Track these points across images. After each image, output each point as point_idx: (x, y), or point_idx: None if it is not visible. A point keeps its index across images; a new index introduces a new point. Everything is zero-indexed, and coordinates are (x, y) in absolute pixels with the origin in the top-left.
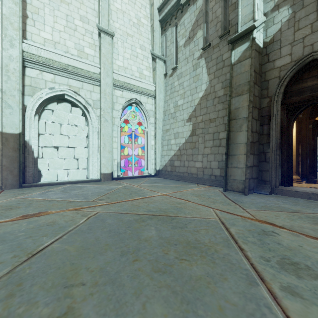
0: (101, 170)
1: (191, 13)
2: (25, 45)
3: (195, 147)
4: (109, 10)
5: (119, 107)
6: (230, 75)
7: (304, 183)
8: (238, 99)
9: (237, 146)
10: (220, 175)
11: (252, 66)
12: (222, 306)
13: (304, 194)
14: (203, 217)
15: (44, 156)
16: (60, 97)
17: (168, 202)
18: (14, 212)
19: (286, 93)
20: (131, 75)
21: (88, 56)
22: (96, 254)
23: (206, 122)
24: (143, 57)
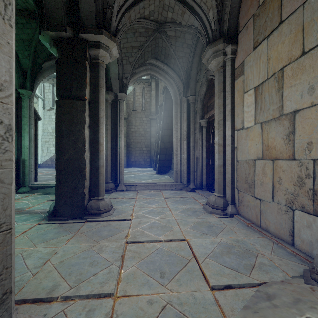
0: None
1: None
2: None
3: None
4: None
5: None
6: None
7: None
8: None
9: None
10: None
11: None
12: None
13: None
14: None
15: None
16: None
17: None
18: None
19: None
20: None
21: None
22: None
23: None
24: None
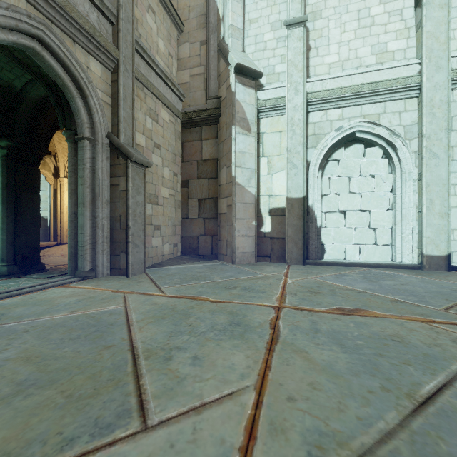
0: (422, 249)
1: None
2: (309, 85)
3: None
4: None
5: None
6: None
7: None
8: None
9: None
10: None
11: None
12: None
13: None
14: None
15: (328, 224)
16: (349, 138)
17: None
18: (322, 299)
19: None
20: None
21: (393, 55)
22: None
23: None
24: None
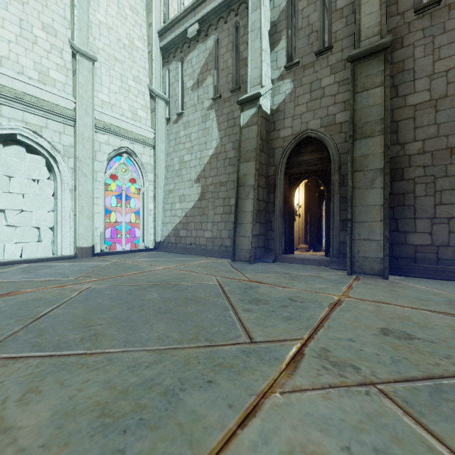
0: (76, 243)
1: (199, 52)
2: None
3: (204, 214)
4: (89, 24)
5: (103, 157)
6: (239, 139)
7: (311, 252)
8: (246, 165)
9: (245, 214)
10: (231, 245)
11: (258, 134)
12: (203, 320)
13: (300, 260)
14: (204, 283)
15: None
16: (9, 137)
17: (171, 274)
18: None
19: (289, 163)
20: (121, 115)
21: (55, 82)
22: (104, 311)
23: (216, 186)
24: (137, 93)
